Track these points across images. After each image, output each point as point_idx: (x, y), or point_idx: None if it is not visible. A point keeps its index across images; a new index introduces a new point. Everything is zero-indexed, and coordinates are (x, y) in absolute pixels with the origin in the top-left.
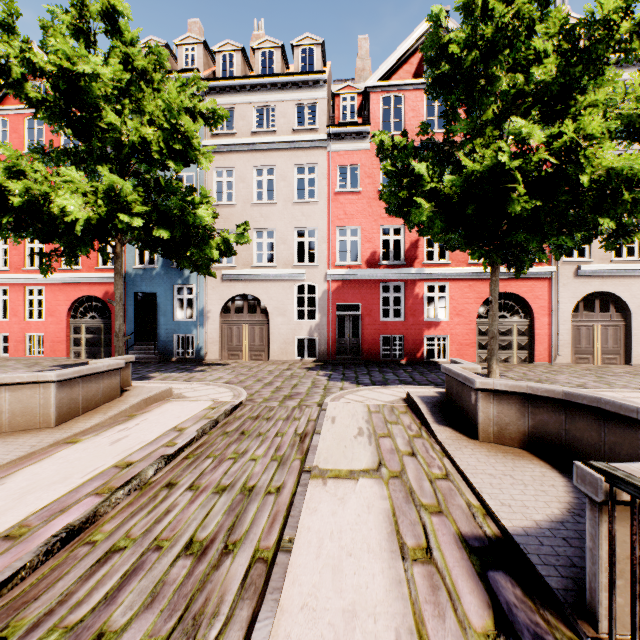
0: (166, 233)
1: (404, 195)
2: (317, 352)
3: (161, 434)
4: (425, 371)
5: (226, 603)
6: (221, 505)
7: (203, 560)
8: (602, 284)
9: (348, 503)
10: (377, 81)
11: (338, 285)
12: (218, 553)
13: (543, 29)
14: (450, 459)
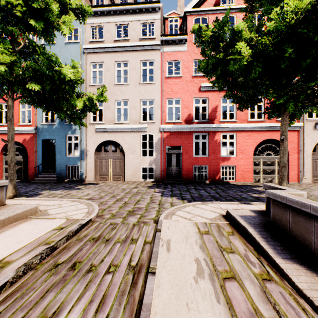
0: (37, 86)
1: (221, 56)
2: (154, 176)
3: None
4: (224, 188)
5: None
6: None
7: None
8: None
9: None
10: (191, 8)
11: (167, 134)
12: None
13: None
14: None
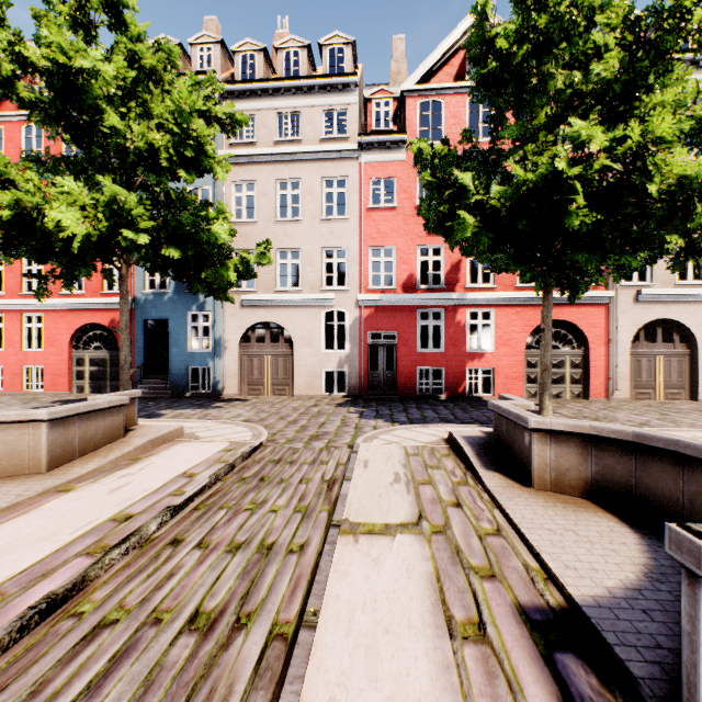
0: (177, 252)
1: (445, 209)
2: (347, 386)
3: (168, 481)
4: (468, 408)
5: (236, 694)
6: (234, 567)
7: (210, 637)
8: (665, 310)
9: (384, 565)
10: (414, 84)
11: (371, 312)
12: (228, 628)
13: (604, 19)
14: (501, 511)
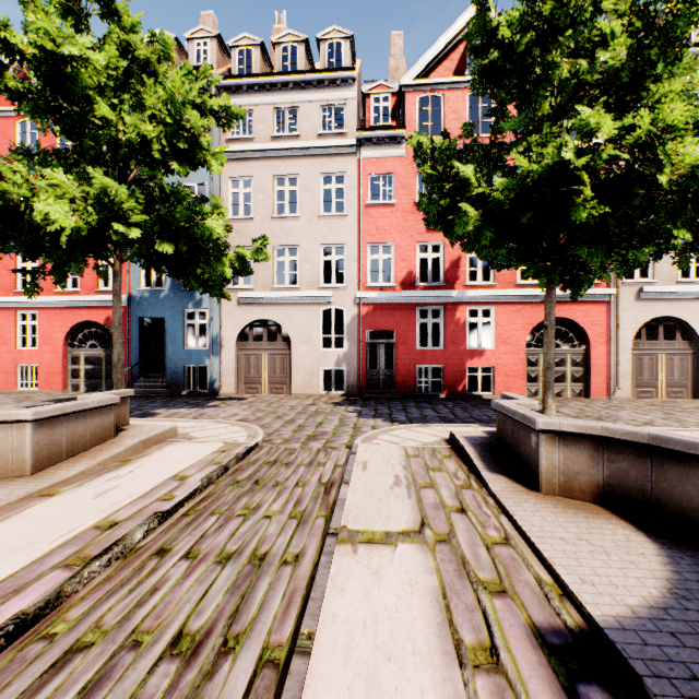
0: (171, 247)
1: (446, 203)
2: (345, 385)
3: (158, 484)
4: (468, 406)
5: None
6: (223, 580)
7: (193, 664)
8: (667, 308)
9: (385, 579)
10: (413, 79)
11: (369, 309)
12: (214, 653)
13: (611, 5)
14: (509, 517)
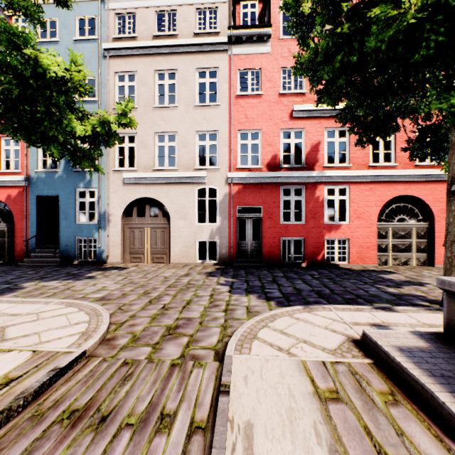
0: None
1: (344, 29)
2: (218, 255)
3: None
4: (334, 277)
5: None
6: None
7: None
8: None
9: None
10: None
11: (239, 188)
12: None
13: None
14: None
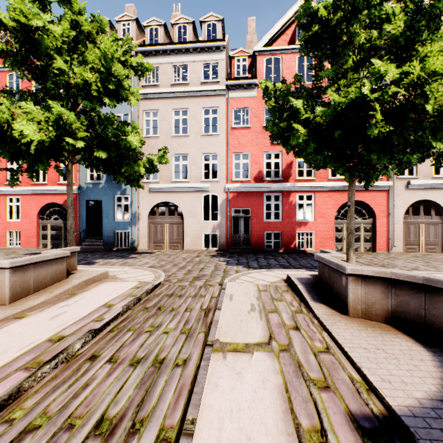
0: (104, 154)
1: (284, 125)
2: (218, 244)
3: (93, 310)
4: (298, 258)
5: None
6: (134, 378)
7: (110, 442)
8: (425, 194)
9: (245, 378)
10: (262, 47)
11: (234, 195)
12: (125, 433)
13: None
14: (328, 333)
